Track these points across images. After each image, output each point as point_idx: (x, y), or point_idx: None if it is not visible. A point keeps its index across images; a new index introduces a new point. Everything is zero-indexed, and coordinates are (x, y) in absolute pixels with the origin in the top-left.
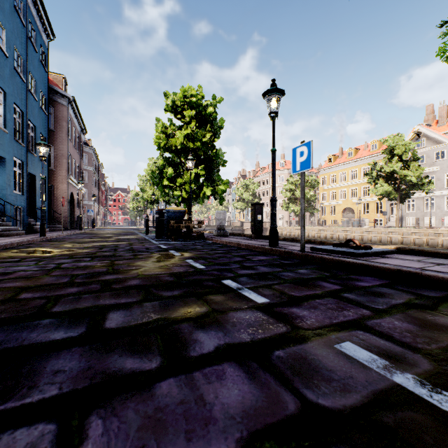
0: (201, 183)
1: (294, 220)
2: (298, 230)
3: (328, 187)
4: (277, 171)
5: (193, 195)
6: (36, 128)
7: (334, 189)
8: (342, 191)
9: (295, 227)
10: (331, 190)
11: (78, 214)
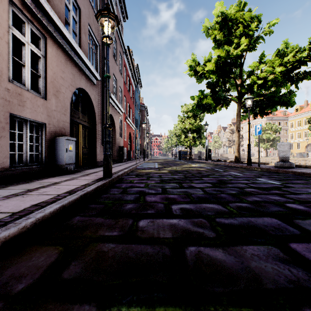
0: (196, 138)
1: (271, 152)
2: (265, 159)
3: (294, 129)
4: (257, 119)
5: (192, 144)
6: (138, 123)
7: (299, 130)
8: (305, 132)
9: (263, 158)
10: (297, 131)
11: (146, 151)
